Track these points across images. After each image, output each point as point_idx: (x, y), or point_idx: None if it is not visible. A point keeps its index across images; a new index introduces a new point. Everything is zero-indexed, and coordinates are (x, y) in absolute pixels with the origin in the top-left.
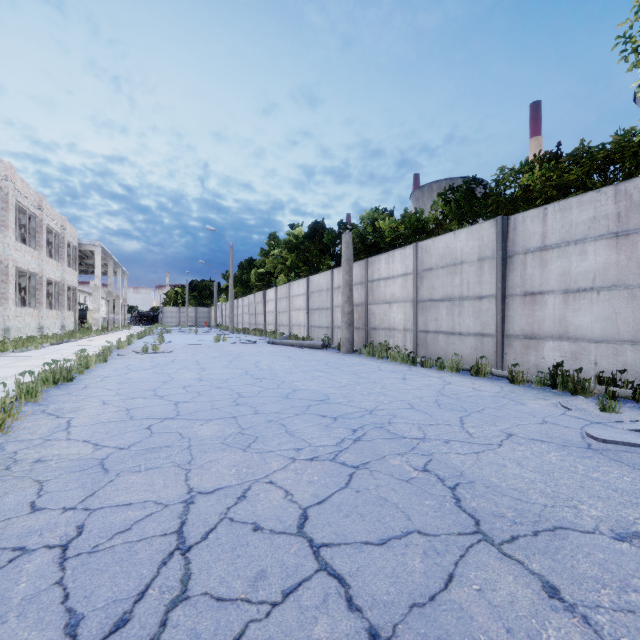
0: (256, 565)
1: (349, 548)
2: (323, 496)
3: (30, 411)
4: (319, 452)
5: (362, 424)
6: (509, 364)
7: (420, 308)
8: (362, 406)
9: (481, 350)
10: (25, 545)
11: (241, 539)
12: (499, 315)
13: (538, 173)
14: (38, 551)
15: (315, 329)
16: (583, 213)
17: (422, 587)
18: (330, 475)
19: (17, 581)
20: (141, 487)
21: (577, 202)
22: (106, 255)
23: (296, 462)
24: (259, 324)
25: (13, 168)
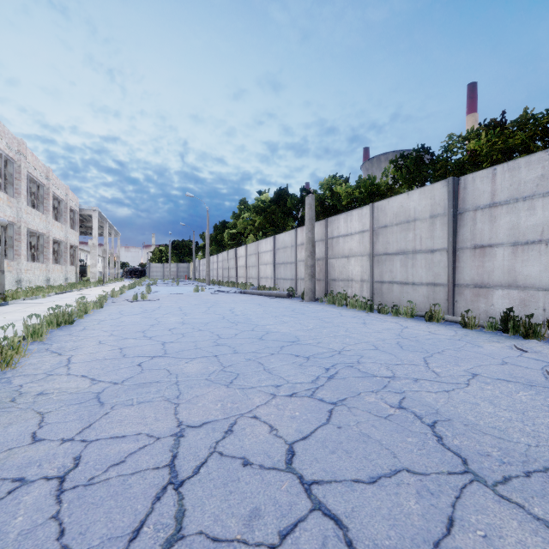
0: (249, 502)
1: (340, 486)
2: (307, 431)
3: (35, 349)
4: (297, 389)
5: (333, 363)
6: (460, 311)
7: (376, 261)
8: (330, 347)
9: (433, 298)
10: (24, 476)
11: (232, 474)
12: (450, 266)
13: (484, 139)
14: (36, 482)
15: (281, 281)
16: (531, 172)
17: (423, 531)
18: (310, 411)
19: (14, 514)
20: (134, 420)
21: (525, 162)
22: (102, 219)
23: (277, 398)
24: (231, 277)
25: (25, 144)
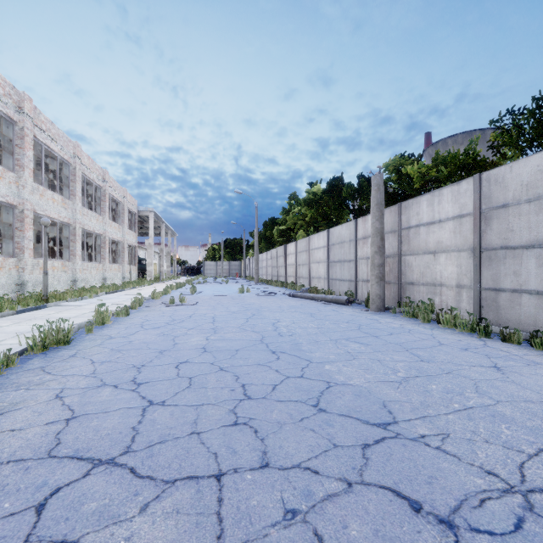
0: None
1: None
2: None
3: None
4: None
5: None
6: None
7: (485, 258)
8: (485, 464)
9: None
10: None
11: None
12: None
13: None
14: None
15: (336, 282)
16: None
17: None
18: None
19: None
20: None
21: None
22: (158, 219)
23: None
24: (280, 276)
25: (80, 147)
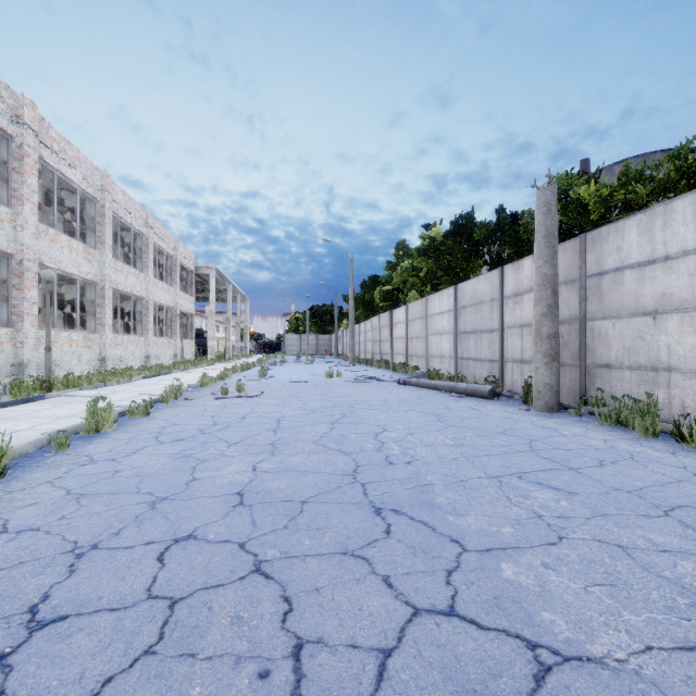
0: None
1: None
2: None
3: None
4: None
5: None
6: None
7: None
8: None
9: None
10: None
11: None
12: None
13: None
14: None
15: (468, 363)
16: None
17: None
18: None
19: None
20: None
21: None
22: (223, 279)
23: None
24: (384, 354)
25: (110, 177)
